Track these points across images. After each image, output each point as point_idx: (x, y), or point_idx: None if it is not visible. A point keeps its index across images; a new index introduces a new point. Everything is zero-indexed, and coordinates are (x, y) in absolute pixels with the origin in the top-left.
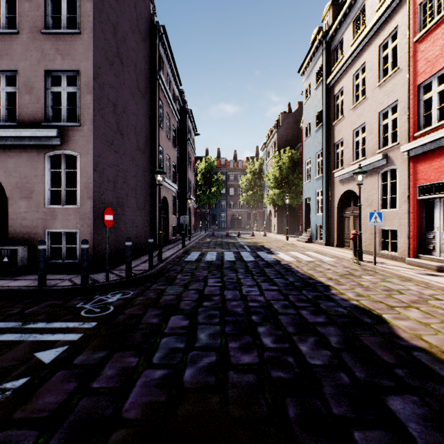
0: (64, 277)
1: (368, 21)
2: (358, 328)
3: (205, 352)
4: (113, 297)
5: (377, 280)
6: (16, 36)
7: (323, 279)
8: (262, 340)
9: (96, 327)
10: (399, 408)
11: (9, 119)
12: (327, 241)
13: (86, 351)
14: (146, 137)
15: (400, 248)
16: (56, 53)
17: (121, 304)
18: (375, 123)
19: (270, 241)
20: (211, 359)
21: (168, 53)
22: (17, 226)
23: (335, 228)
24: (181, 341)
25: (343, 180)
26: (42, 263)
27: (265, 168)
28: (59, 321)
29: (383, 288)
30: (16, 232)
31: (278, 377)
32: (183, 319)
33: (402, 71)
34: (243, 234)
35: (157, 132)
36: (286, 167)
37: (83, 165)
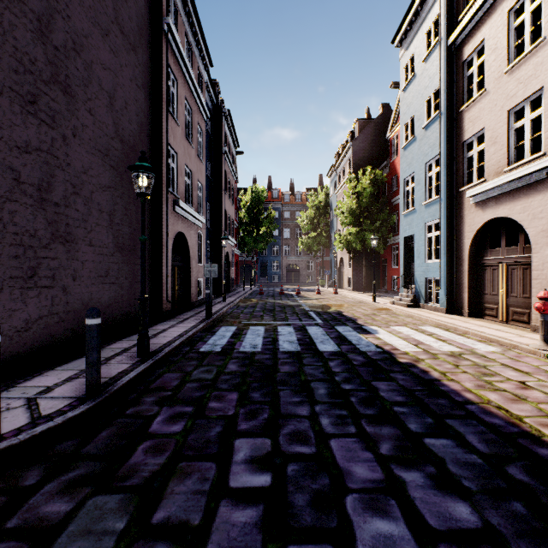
0: None
1: None
2: None
3: None
4: None
5: None
6: None
7: None
8: None
9: None
10: None
11: None
12: (448, 305)
13: None
14: (139, 123)
15: None
16: None
17: None
18: None
19: (348, 304)
20: None
21: None
22: None
23: (465, 284)
24: None
25: (483, 201)
26: None
27: (333, 200)
28: None
29: None
30: None
31: None
32: None
33: None
34: (304, 291)
35: (163, 120)
36: (367, 194)
37: None
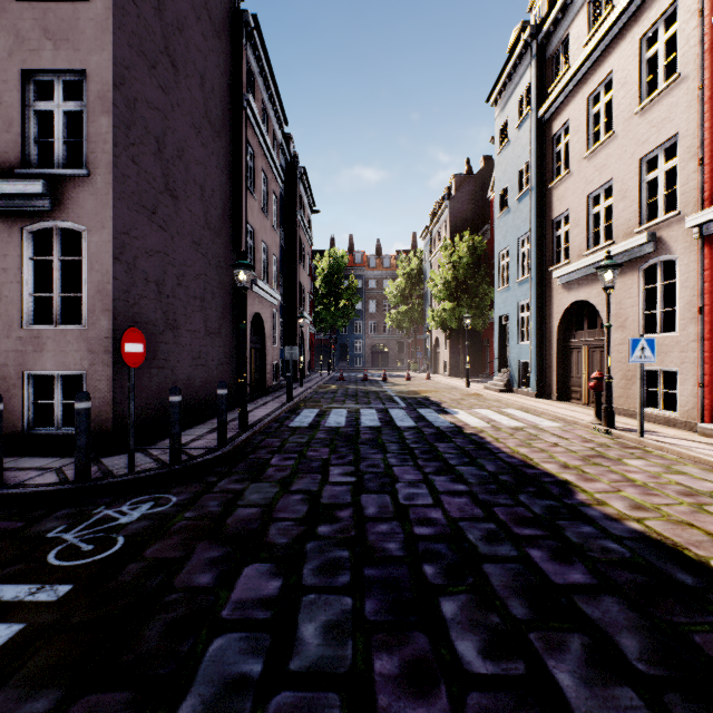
0: (51, 463)
1: None
2: (674, 604)
3: (313, 693)
4: (132, 513)
5: (658, 470)
6: None
7: (552, 466)
8: (456, 649)
9: (64, 599)
10: None
11: None
12: (538, 389)
13: (5, 690)
14: (222, 206)
15: (683, 404)
16: (43, 37)
17: (142, 530)
18: (632, 178)
19: (438, 390)
20: None
21: (263, 65)
22: None
23: (554, 367)
24: (255, 651)
25: (568, 282)
26: None
27: (428, 268)
28: None
29: (678, 490)
30: None
31: None
32: (269, 575)
33: (688, 79)
34: (392, 376)
35: (243, 199)
36: (464, 265)
37: (94, 249)
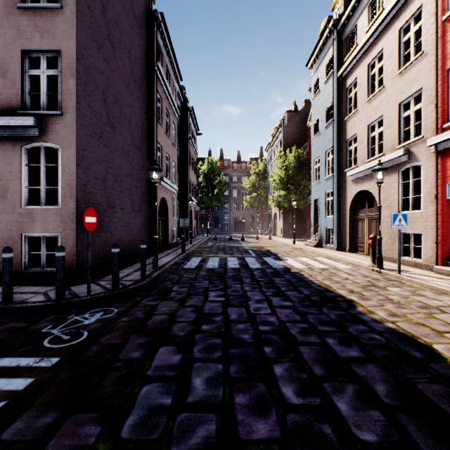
0: (40, 289)
1: (386, 4)
2: (408, 368)
3: (201, 413)
4: (91, 318)
5: (407, 293)
6: None
7: (343, 291)
8: (281, 391)
9: (56, 365)
10: None
11: None
12: (338, 245)
13: (28, 412)
14: (142, 132)
15: (425, 254)
16: (34, 30)
17: (98, 327)
18: (395, 115)
19: (276, 245)
20: (209, 430)
21: (167, 44)
22: None
23: (347, 232)
24: (167, 392)
25: (356, 179)
26: (7, 274)
27: (270, 169)
28: (10, 356)
29: (418, 305)
30: None
31: None
32: (174, 352)
33: (428, 55)
34: (247, 237)
35: (154, 127)
36: (292, 167)
37: (65, 159)
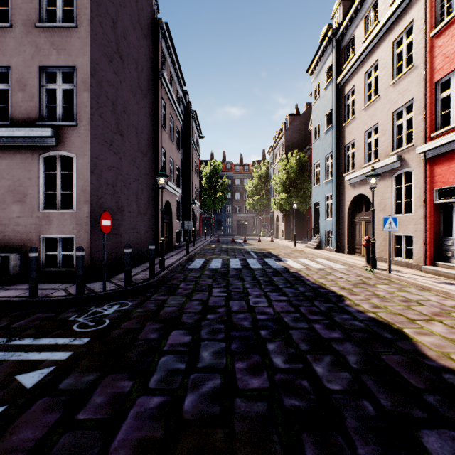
0: (59, 286)
1: (381, 17)
2: (378, 345)
3: (209, 374)
4: (109, 309)
5: (393, 290)
6: (8, 30)
7: (335, 288)
8: (272, 360)
9: (88, 343)
10: (437, 447)
11: (4, 119)
12: (337, 247)
13: (74, 373)
14: (147, 138)
15: (416, 254)
16: (51, 47)
17: (117, 316)
18: (389, 123)
19: (277, 248)
20: (216, 383)
21: (171, 52)
22: (10, 232)
23: (345, 234)
24: (182, 361)
25: (354, 183)
26: (34, 271)
27: (272, 172)
28: (48, 337)
29: (400, 299)
30: (9, 238)
31: (292, 406)
32: (185, 334)
33: (418, 68)
34: (250, 240)
35: (159, 133)
36: (293, 171)
37: (80, 167)
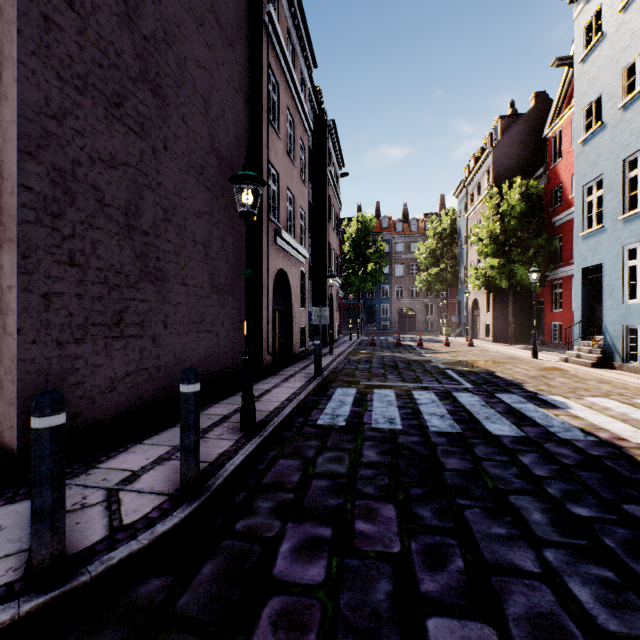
0: None
1: None
2: None
3: None
4: None
5: None
6: None
7: None
8: None
9: None
10: None
11: None
12: None
13: None
14: (236, 135)
15: None
16: None
17: None
18: None
19: (495, 360)
20: None
21: None
22: None
23: None
24: None
25: None
26: None
27: (463, 226)
28: None
29: None
30: None
31: None
32: None
33: None
34: (426, 341)
35: (263, 132)
36: (515, 214)
37: None
